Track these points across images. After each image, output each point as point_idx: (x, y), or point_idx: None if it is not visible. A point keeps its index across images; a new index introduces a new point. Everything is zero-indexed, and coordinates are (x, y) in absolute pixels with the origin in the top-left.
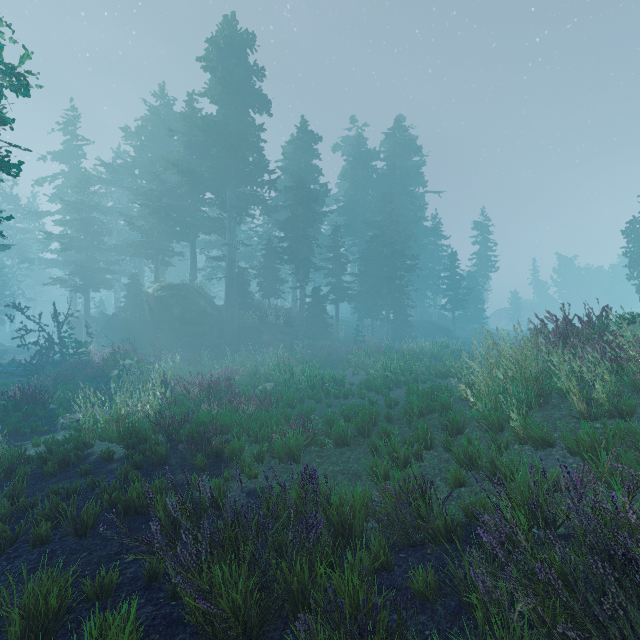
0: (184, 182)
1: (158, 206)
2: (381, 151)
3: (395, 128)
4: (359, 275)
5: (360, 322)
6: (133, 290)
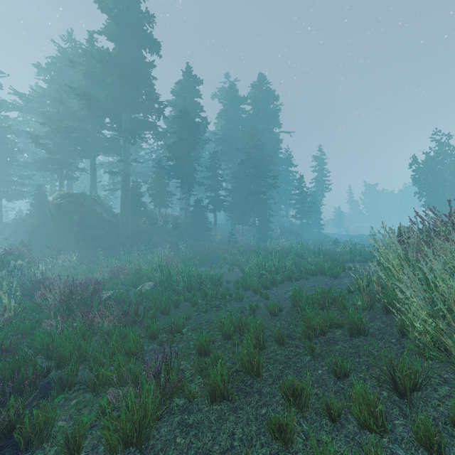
0: (82, 105)
1: (60, 126)
2: (248, 98)
3: (259, 81)
4: (232, 190)
5: (233, 227)
6: (40, 199)
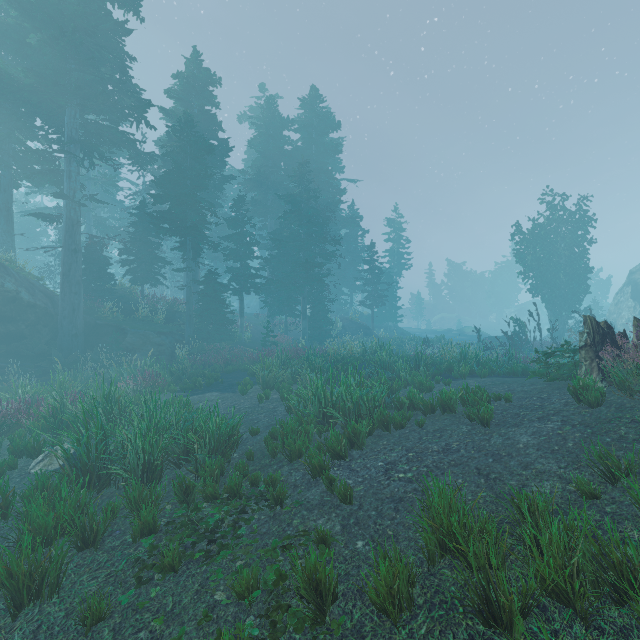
0: None
1: None
2: (295, 121)
3: (311, 97)
4: (270, 260)
5: (271, 319)
6: None
